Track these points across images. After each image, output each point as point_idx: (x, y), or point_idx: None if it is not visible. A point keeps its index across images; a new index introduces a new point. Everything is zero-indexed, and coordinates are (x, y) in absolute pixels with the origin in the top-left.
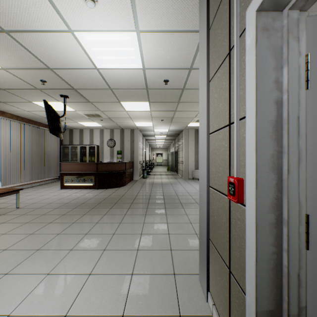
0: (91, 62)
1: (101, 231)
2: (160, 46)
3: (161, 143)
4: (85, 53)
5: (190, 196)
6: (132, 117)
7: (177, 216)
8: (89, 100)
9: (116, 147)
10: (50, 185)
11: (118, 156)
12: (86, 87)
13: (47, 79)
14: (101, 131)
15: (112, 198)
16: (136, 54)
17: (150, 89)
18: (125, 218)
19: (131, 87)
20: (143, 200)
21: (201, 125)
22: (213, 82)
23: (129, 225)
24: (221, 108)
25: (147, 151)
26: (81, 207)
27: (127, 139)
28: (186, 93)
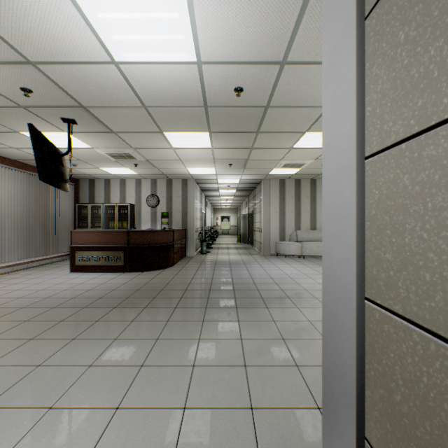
0: (102, 47)
1: (119, 359)
2: (230, 9)
3: (228, 201)
4: (89, 27)
5: (276, 284)
6: (184, 159)
7: (257, 325)
8: (111, 129)
9: (160, 207)
10: (57, 266)
11: (163, 221)
12: (102, 103)
13: (32, 85)
14: (138, 182)
15: (149, 289)
16: (185, 28)
17: (211, 107)
18: (167, 328)
19: (178, 104)
20: (200, 292)
21: (331, 143)
22: (384, 8)
23: (172, 345)
24: (443, 53)
25: (207, 213)
26: (95, 305)
27: (176, 194)
28: (271, 116)
